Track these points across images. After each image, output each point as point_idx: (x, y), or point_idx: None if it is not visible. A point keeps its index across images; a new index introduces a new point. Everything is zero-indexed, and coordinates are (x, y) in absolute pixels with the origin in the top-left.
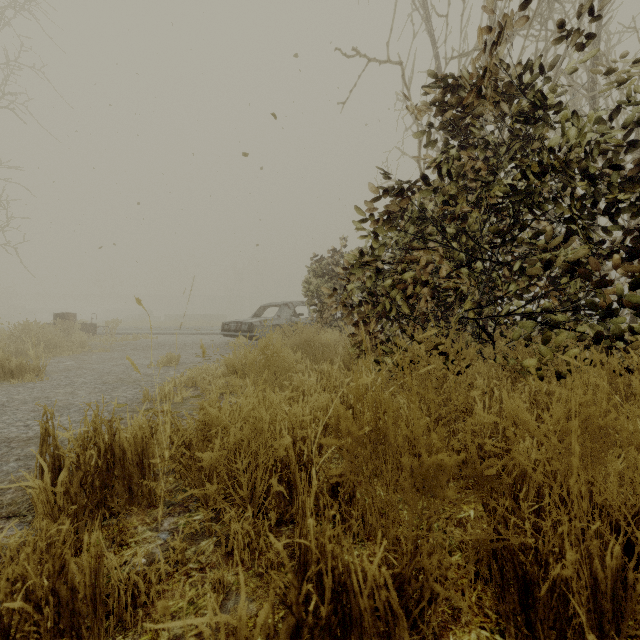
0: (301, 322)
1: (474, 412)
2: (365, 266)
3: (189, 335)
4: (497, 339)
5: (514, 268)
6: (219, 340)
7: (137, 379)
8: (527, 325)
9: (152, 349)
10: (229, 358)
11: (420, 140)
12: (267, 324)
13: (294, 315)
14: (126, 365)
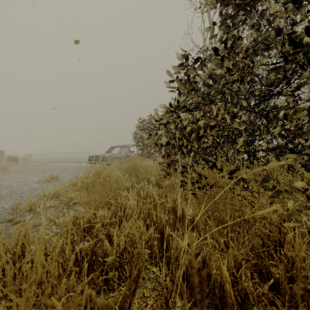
0: (132, 155)
1: (286, 242)
2: (172, 113)
3: (72, 163)
4: (256, 166)
5: (279, 115)
6: (87, 165)
7: (23, 192)
8: (290, 156)
9: (47, 171)
10: (73, 181)
11: (205, 38)
12: (113, 157)
13: (129, 152)
14: (24, 181)
